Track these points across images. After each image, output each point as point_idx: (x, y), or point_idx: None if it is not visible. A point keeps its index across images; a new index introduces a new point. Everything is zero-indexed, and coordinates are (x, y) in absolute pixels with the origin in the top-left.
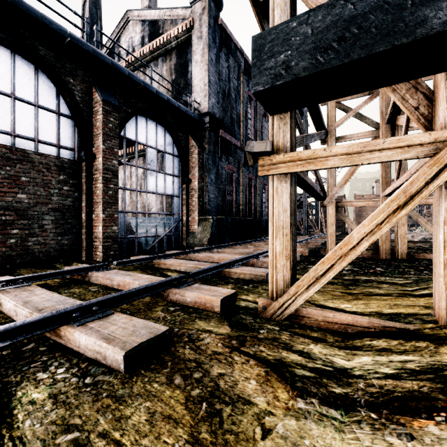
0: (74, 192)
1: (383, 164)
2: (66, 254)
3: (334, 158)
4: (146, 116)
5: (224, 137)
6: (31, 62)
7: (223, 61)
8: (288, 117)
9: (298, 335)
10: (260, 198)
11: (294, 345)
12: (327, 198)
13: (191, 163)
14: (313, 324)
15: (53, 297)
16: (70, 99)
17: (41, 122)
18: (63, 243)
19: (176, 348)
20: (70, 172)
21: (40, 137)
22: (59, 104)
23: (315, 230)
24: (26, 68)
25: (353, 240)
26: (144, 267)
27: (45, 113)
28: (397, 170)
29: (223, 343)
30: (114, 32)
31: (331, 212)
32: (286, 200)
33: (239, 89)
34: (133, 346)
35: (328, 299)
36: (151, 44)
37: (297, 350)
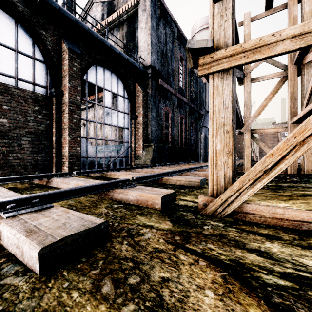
0: (46, 120)
1: (291, 97)
2: (40, 168)
3: (285, 42)
4: (103, 67)
5: (162, 85)
6: (11, 16)
7: (162, 28)
8: (230, 13)
9: (247, 232)
10: (188, 132)
11: (246, 242)
12: (244, 126)
13: (138, 104)
14: (258, 221)
15: (7, 193)
16: (43, 47)
17: (20, 64)
18: (38, 159)
19: (112, 243)
20: (43, 105)
21: (19, 75)
22: (35, 51)
23: None
24: (8, 20)
25: (310, 126)
26: (99, 178)
27: (23, 57)
28: (307, 98)
29: (165, 239)
30: (83, 12)
31: (247, 138)
32: (227, 96)
33: (174, 51)
34: (55, 240)
35: (262, 199)
36: (109, 18)
37: (253, 249)
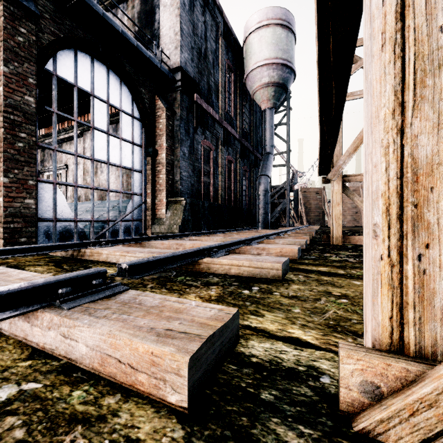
0: None
1: None
2: None
3: None
4: (91, 55)
5: (200, 103)
6: None
7: (199, 13)
8: None
9: None
10: (240, 184)
11: None
12: (332, 169)
13: (158, 130)
14: None
15: None
16: None
17: None
18: None
19: None
20: None
21: None
22: None
23: (295, 223)
24: None
25: None
26: (66, 261)
27: None
28: None
29: None
30: None
31: (337, 188)
32: None
33: (218, 54)
34: None
35: None
36: None
37: None
